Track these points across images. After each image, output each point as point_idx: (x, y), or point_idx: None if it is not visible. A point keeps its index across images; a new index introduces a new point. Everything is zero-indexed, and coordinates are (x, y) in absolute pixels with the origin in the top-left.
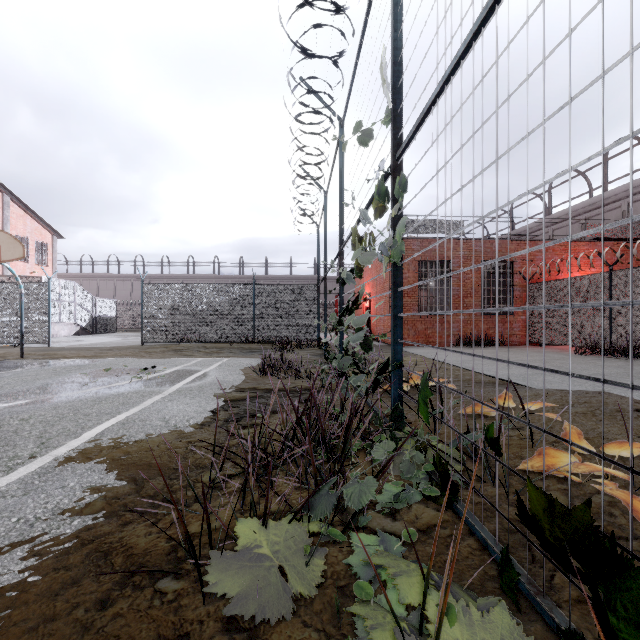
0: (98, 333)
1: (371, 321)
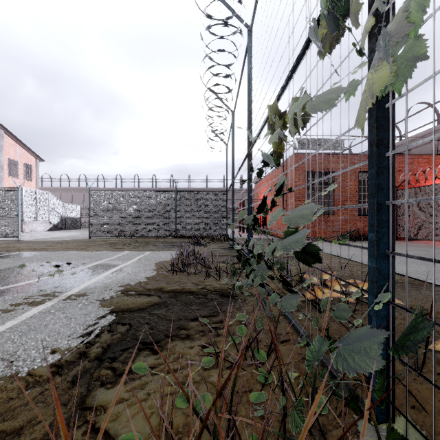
0: (67, 229)
1: (267, 220)
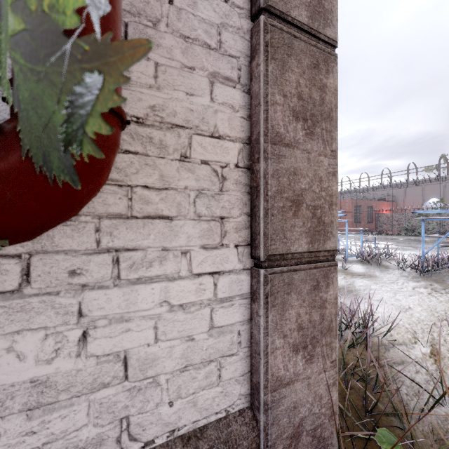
0: None
1: None
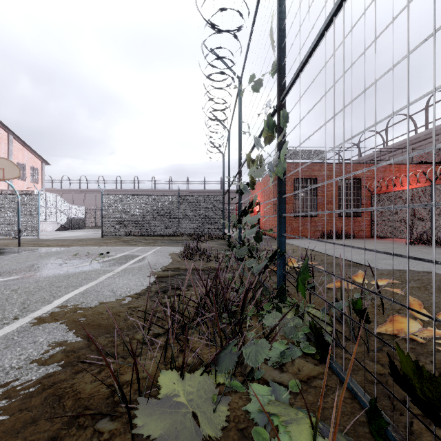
0: (72, 229)
1: (260, 221)
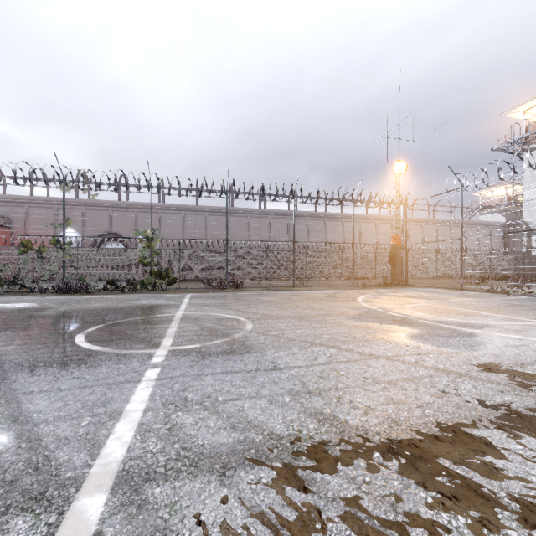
0: None
1: None
